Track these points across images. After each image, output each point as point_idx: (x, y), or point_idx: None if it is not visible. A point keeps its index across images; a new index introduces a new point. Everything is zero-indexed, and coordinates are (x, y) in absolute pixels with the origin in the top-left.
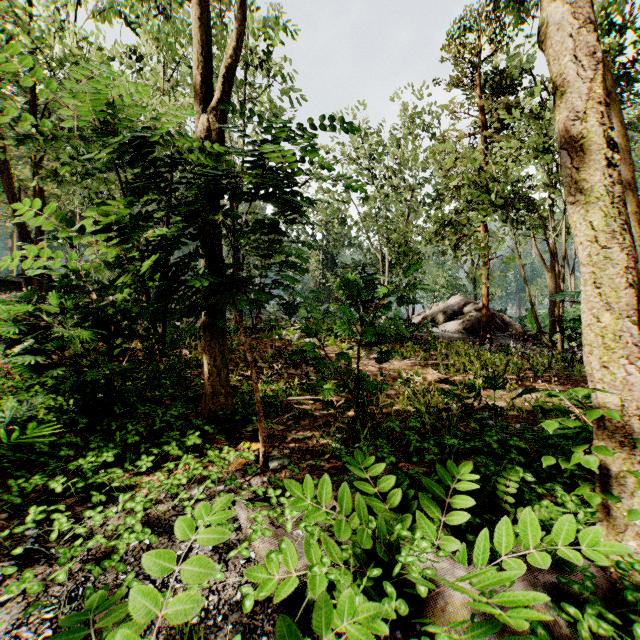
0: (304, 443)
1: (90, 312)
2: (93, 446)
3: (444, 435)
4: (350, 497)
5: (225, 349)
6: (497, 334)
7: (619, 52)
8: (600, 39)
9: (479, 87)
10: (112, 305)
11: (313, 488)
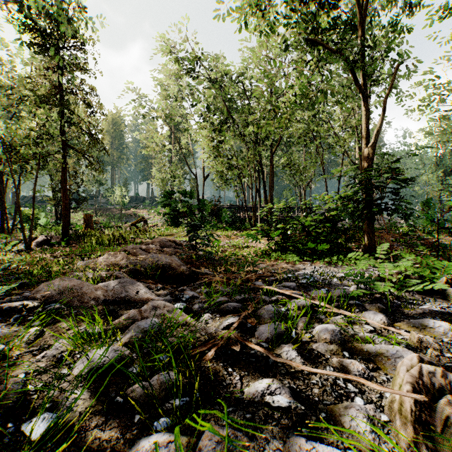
0: None
1: (325, 218)
2: (334, 255)
3: None
4: (420, 259)
5: (373, 231)
6: None
7: None
8: None
9: None
10: (333, 216)
11: (408, 255)
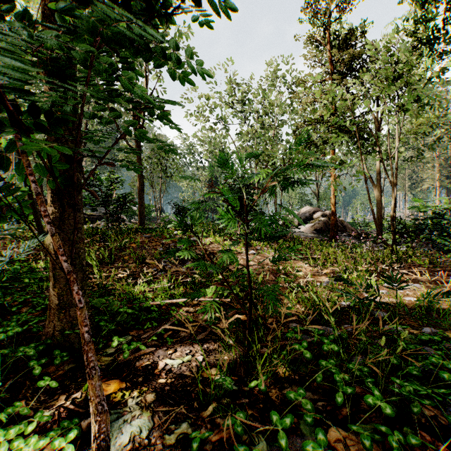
0: (179, 376)
1: None
2: None
3: (391, 377)
4: None
5: (79, 247)
6: (339, 234)
7: (433, 19)
8: (419, 9)
9: (329, 43)
10: None
11: None
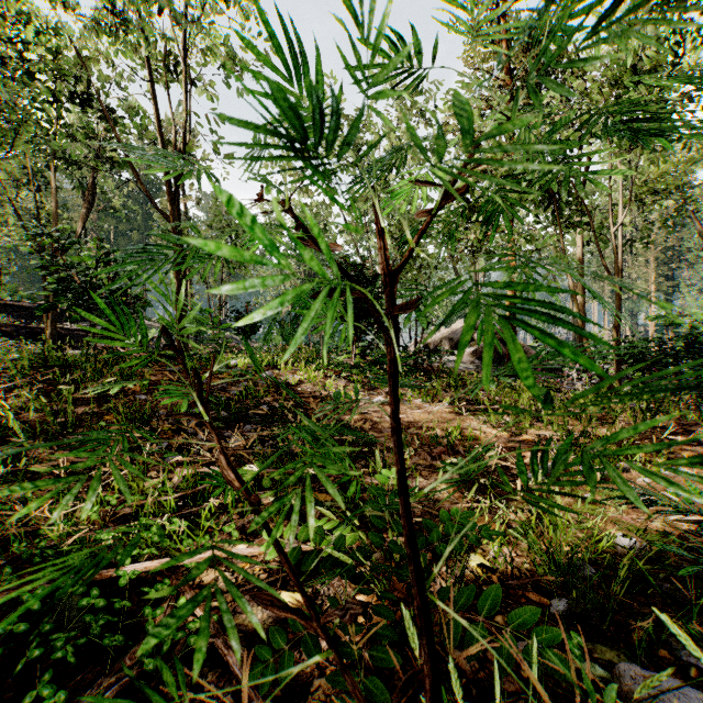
0: None
1: None
2: None
3: None
4: None
5: None
6: None
7: (678, 4)
8: None
9: (505, 41)
10: None
11: None
